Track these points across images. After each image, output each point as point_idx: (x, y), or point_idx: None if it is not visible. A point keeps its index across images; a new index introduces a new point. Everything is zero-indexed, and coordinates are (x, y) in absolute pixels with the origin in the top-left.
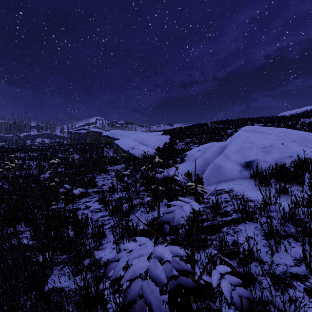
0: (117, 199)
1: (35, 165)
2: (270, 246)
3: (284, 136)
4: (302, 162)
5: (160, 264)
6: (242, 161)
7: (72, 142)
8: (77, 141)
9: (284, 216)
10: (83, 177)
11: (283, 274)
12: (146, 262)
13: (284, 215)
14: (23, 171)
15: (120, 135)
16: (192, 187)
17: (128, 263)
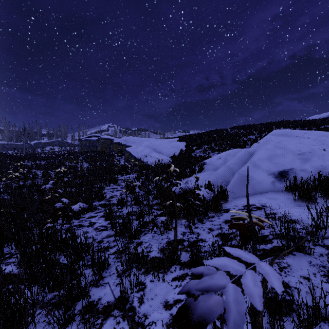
0: (126, 214)
1: (42, 175)
2: None
3: (325, 140)
4: None
5: None
6: (274, 170)
7: (83, 150)
8: (87, 149)
9: None
10: (90, 188)
11: None
12: None
13: None
14: (28, 180)
15: (132, 142)
16: (237, 217)
17: None
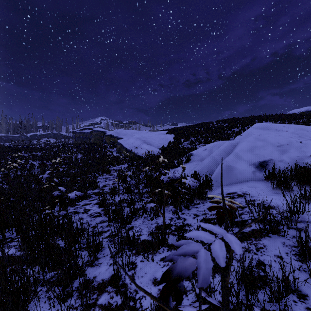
0: (118, 202)
1: (38, 165)
2: (310, 273)
3: (302, 133)
4: None
5: None
6: (255, 161)
7: (77, 142)
8: (81, 141)
9: None
10: (84, 177)
11: None
12: None
13: None
14: (25, 170)
15: (123, 134)
16: (215, 200)
17: None
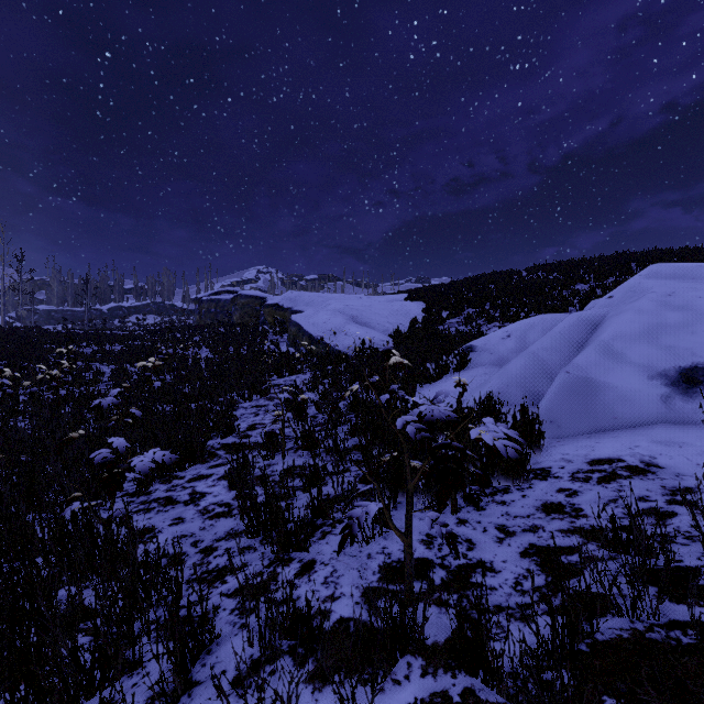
0: (279, 477)
1: (110, 374)
2: None
3: None
4: None
5: None
6: (667, 366)
7: (203, 321)
8: (212, 319)
9: None
10: (206, 405)
11: None
12: None
13: None
14: (80, 386)
15: (305, 303)
16: None
17: None
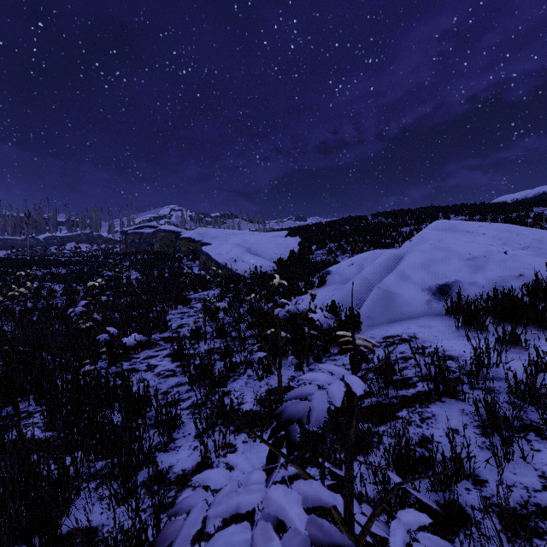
0: (205, 352)
1: (62, 291)
2: (493, 450)
3: (508, 238)
4: (542, 286)
5: (282, 482)
6: (432, 284)
7: (129, 250)
8: (137, 248)
9: (516, 389)
10: (145, 312)
11: (522, 508)
12: (247, 532)
13: (517, 387)
14: (40, 301)
15: (212, 237)
16: (346, 340)
17: (207, 530)
